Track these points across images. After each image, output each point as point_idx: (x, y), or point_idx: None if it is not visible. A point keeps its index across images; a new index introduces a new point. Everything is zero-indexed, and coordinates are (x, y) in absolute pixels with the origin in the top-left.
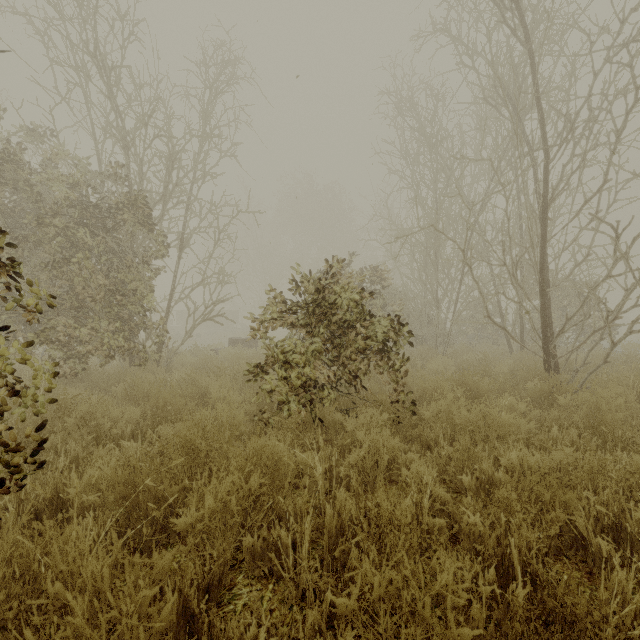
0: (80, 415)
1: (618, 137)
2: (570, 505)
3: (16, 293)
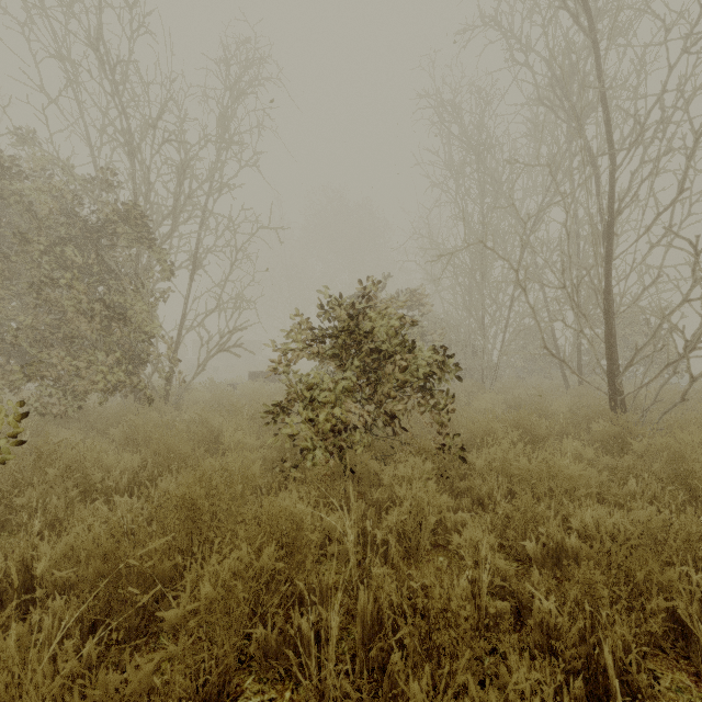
0: (65, 464)
1: (697, 139)
2: (671, 587)
3: (4, 320)
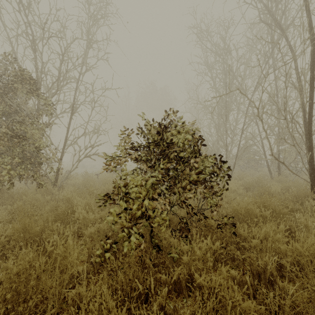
0: None
1: None
2: None
3: None
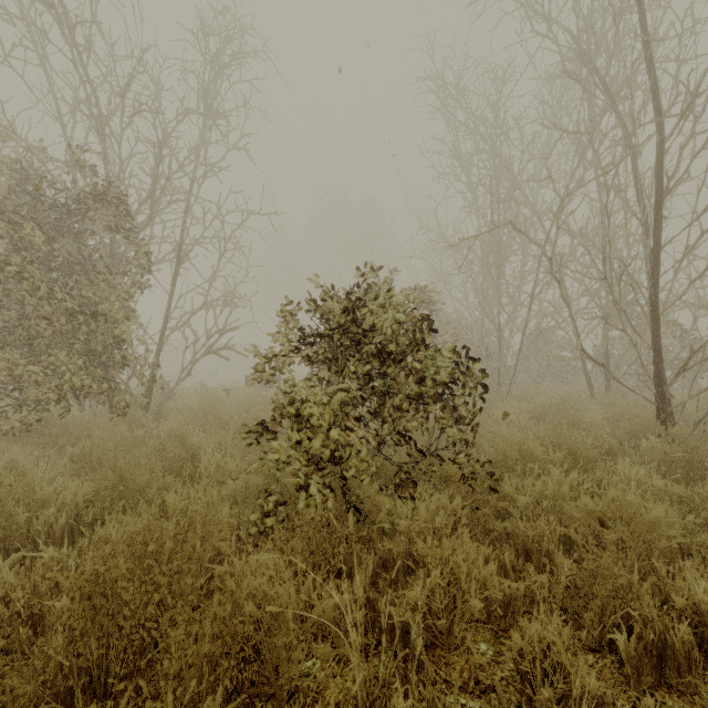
0: None
1: None
2: None
3: None
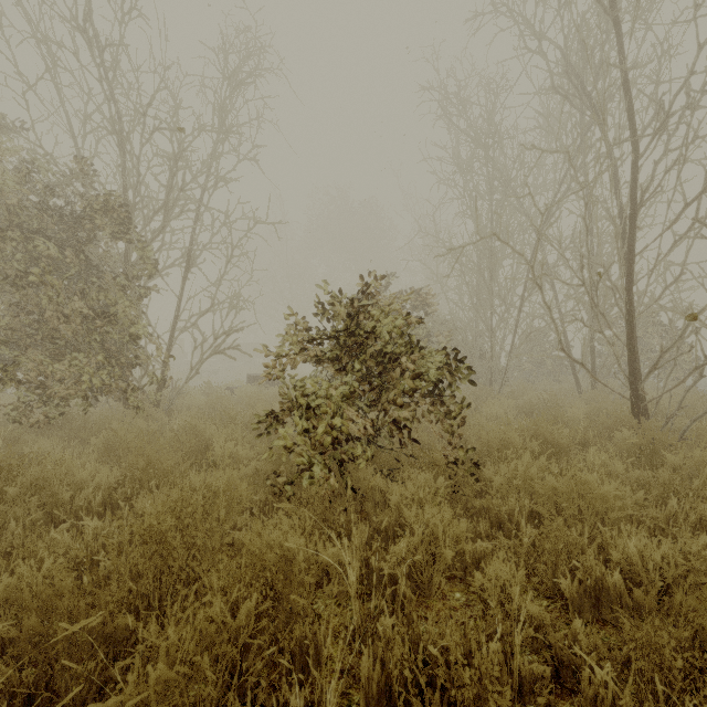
0: (29, 481)
1: None
2: None
3: None
